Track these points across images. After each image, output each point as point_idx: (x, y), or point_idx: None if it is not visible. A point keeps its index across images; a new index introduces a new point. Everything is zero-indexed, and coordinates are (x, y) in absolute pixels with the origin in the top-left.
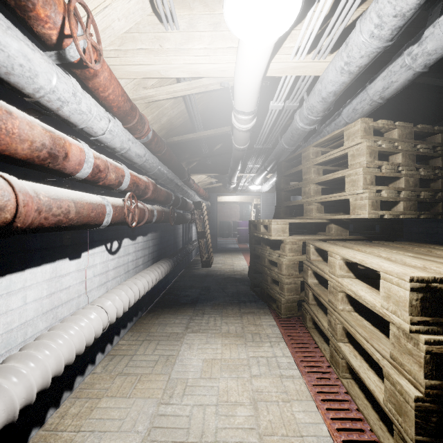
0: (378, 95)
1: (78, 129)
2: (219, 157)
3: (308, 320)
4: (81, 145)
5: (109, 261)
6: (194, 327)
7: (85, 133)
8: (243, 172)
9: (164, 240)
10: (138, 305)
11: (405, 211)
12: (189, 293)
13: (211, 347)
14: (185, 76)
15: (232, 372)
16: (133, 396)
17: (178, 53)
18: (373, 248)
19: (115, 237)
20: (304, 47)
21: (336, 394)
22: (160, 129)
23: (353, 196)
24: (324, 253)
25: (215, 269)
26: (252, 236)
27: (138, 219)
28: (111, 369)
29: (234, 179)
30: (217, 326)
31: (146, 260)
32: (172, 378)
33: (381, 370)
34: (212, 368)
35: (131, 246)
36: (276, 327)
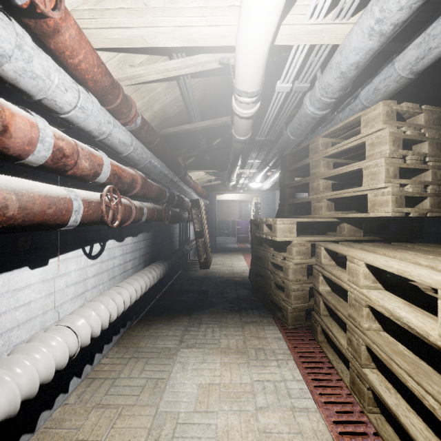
0: (409, 69)
1: (35, 101)
2: (217, 152)
3: (319, 333)
4: (34, 119)
5: (87, 267)
6: (190, 340)
7: (47, 109)
8: (243, 168)
9: (158, 241)
10: (126, 315)
11: (433, 208)
12: (185, 299)
13: (208, 367)
14: (177, 45)
15: (233, 402)
16: (109, 439)
17: (167, 13)
18: (401, 252)
19: (97, 238)
20: (323, 5)
21: (363, 437)
22: (152, 118)
23: (372, 192)
24: (337, 257)
25: (214, 271)
26: (254, 236)
27: (122, 217)
28: (87, 399)
29: (233, 176)
30: (215, 339)
31: (136, 263)
32: (160, 411)
33: (425, 412)
34: (209, 397)
35: (118, 249)
36: (282, 341)
